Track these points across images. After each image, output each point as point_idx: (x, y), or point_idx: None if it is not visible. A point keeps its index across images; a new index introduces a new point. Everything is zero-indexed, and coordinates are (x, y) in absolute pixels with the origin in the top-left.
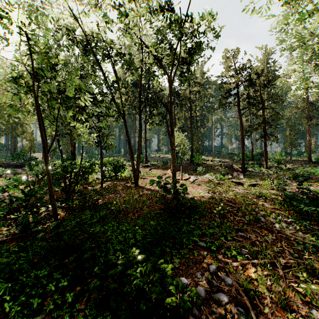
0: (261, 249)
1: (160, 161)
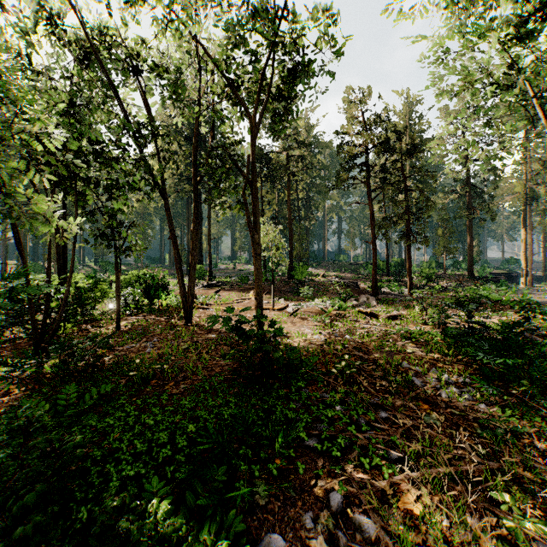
0: (423, 444)
1: (235, 276)
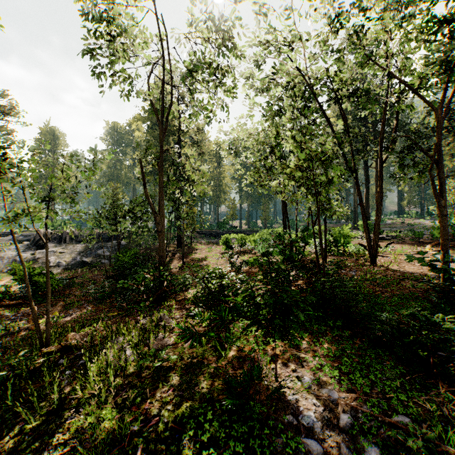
0: None
1: (405, 230)
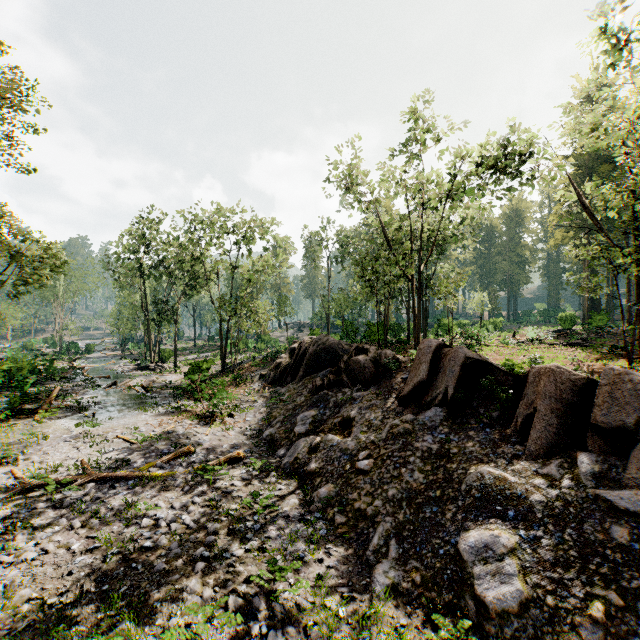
0: None
1: None
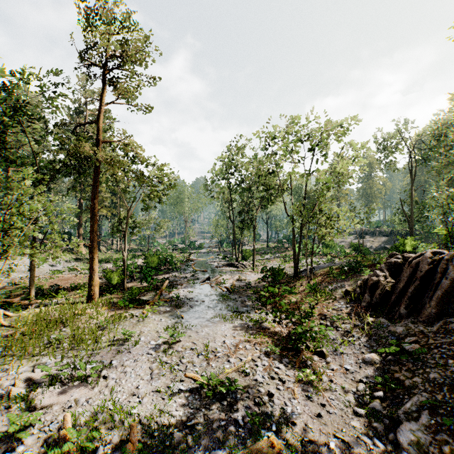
0: None
1: None
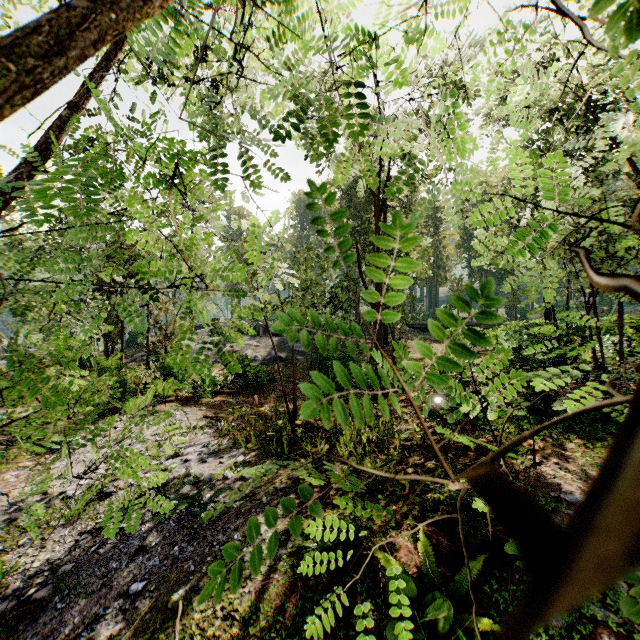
0: None
1: None
